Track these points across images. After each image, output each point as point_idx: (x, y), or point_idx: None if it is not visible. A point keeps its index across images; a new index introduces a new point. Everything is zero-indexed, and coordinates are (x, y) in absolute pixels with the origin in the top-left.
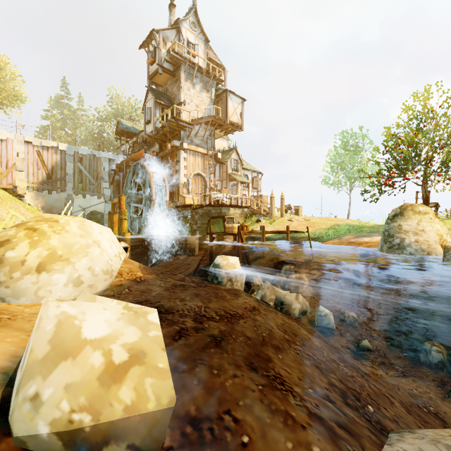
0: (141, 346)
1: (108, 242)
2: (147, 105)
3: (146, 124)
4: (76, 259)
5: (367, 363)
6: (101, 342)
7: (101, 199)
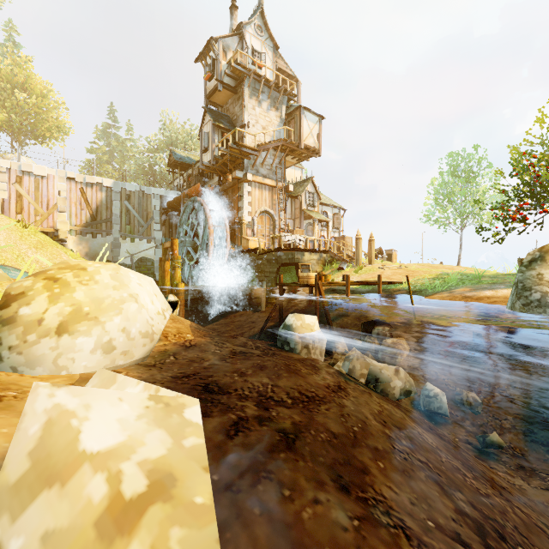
0: (169, 465)
1: (149, 295)
2: (204, 129)
3: (203, 152)
4: (107, 318)
5: (498, 466)
6: (106, 459)
7: (152, 244)
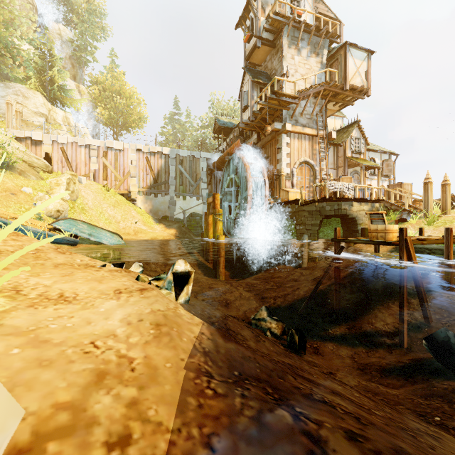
0: None
1: None
2: (244, 90)
3: (242, 112)
4: None
5: None
6: None
7: (200, 201)
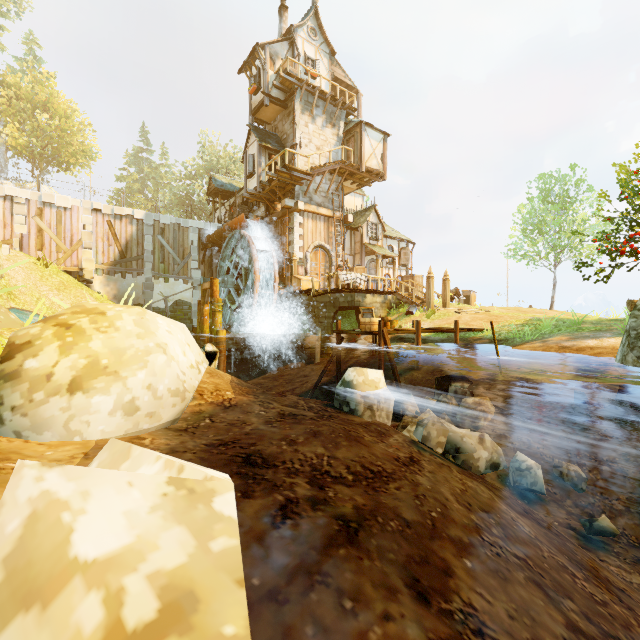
0: (190, 578)
1: (181, 345)
2: (249, 151)
3: (247, 178)
4: (129, 372)
5: (609, 558)
6: (104, 570)
7: (189, 284)
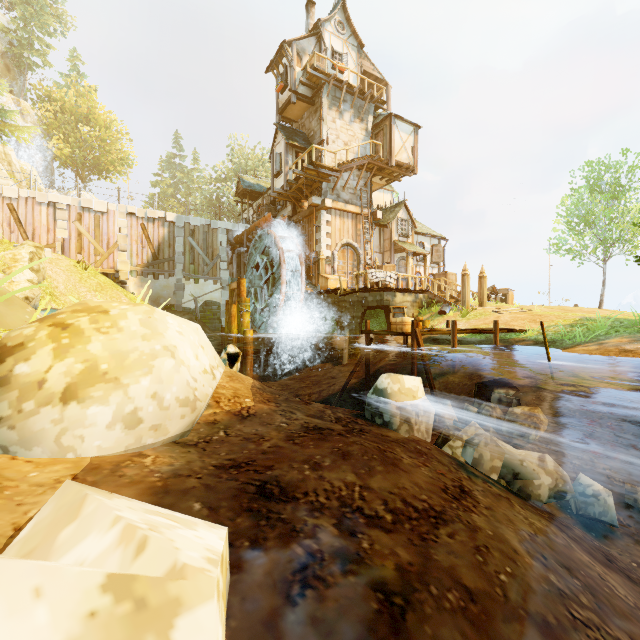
0: None
1: (193, 347)
2: (276, 150)
3: (274, 177)
4: (131, 379)
5: None
6: None
7: (218, 285)
